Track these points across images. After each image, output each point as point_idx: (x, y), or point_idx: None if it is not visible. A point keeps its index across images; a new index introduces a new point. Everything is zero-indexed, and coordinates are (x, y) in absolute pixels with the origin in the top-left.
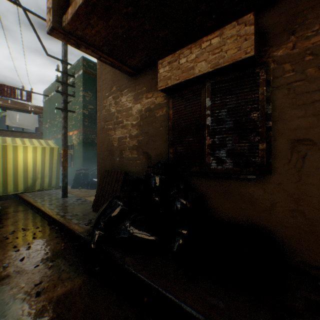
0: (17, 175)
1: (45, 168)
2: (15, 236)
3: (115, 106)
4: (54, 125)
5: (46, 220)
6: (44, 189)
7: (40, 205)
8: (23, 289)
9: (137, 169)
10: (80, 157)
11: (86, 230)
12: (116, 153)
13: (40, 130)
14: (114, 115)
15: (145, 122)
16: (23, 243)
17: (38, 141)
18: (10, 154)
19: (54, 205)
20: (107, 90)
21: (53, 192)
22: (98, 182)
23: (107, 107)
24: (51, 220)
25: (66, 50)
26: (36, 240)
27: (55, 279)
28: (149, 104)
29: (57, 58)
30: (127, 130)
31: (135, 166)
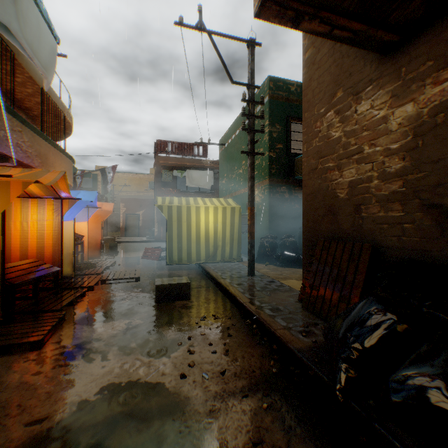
0: (198, 242)
1: (226, 234)
2: (206, 325)
3: (341, 126)
4: (231, 180)
5: (236, 308)
6: (225, 261)
7: (226, 283)
8: (236, 443)
9: (404, 242)
10: (265, 220)
11: (307, 348)
12: (343, 211)
13: (214, 188)
14: (339, 143)
15: (431, 139)
16: (217, 339)
17: (217, 200)
18: (193, 216)
19: (242, 286)
20: (322, 103)
21: (235, 266)
22: (304, 259)
23: (322, 132)
24: (243, 309)
25: (253, 69)
26: (232, 339)
27: (283, 446)
28: (446, 95)
29: (242, 83)
30: (372, 165)
31: (396, 235)
